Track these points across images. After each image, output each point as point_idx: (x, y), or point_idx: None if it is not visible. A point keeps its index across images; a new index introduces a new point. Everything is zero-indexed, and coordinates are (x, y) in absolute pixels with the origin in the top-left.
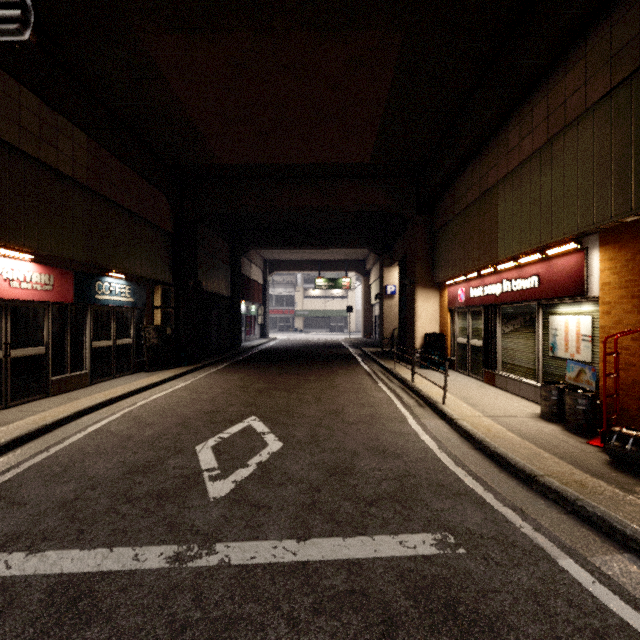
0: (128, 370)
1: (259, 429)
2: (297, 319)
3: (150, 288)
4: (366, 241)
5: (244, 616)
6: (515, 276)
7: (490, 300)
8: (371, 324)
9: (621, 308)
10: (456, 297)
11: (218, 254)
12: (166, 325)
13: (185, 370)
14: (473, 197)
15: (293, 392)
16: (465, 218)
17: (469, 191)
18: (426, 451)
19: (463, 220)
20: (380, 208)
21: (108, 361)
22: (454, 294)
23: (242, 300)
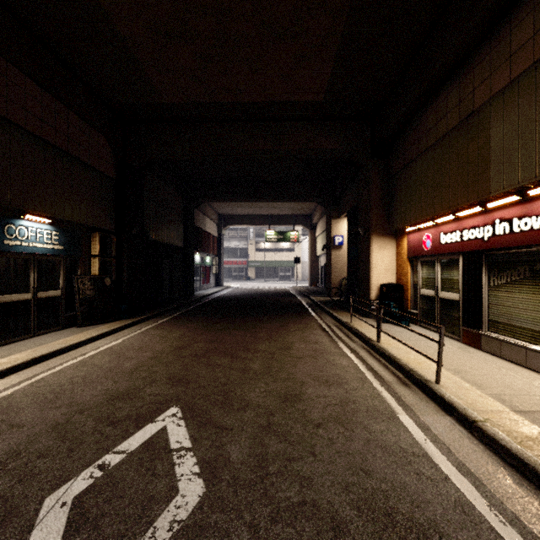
0: (56, 325)
1: (175, 439)
2: (249, 269)
3: (87, 235)
4: (314, 194)
5: None
6: (518, 213)
7: (473, 246)
8: (317, 274)
9: None
10: (420, 244)
11: (170, 205)
12: (105, 275)
13: (123, 324)
14: (449, 126)
15: (237, 357)
16: (435, 154)
17: (442, 121)
18: (470, 516)
19: (432, 156)
20: (332, 153)
21: (26, 317)
22: (417, 241)
23: (196, 251)
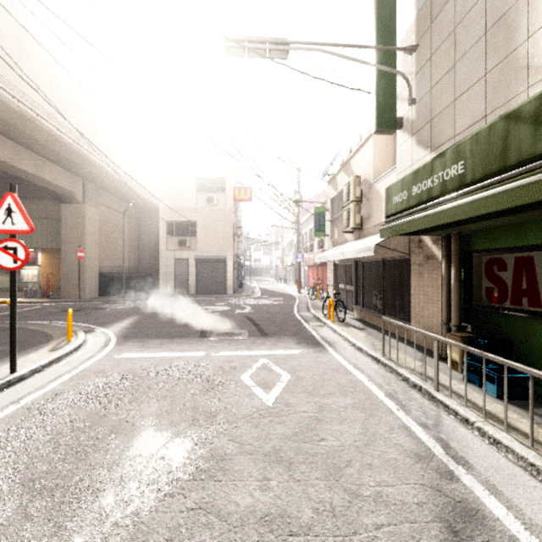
0: None
1: None
2: None
3: None
4: None
5: (34, 310)
6: None
7: None
8: None
9: (47, 268)
10: None
11: None
12: None
13: None
14: None
15: None
16: None
17: None
18: None
19: None
20: None
21: None
22: None
23: None
